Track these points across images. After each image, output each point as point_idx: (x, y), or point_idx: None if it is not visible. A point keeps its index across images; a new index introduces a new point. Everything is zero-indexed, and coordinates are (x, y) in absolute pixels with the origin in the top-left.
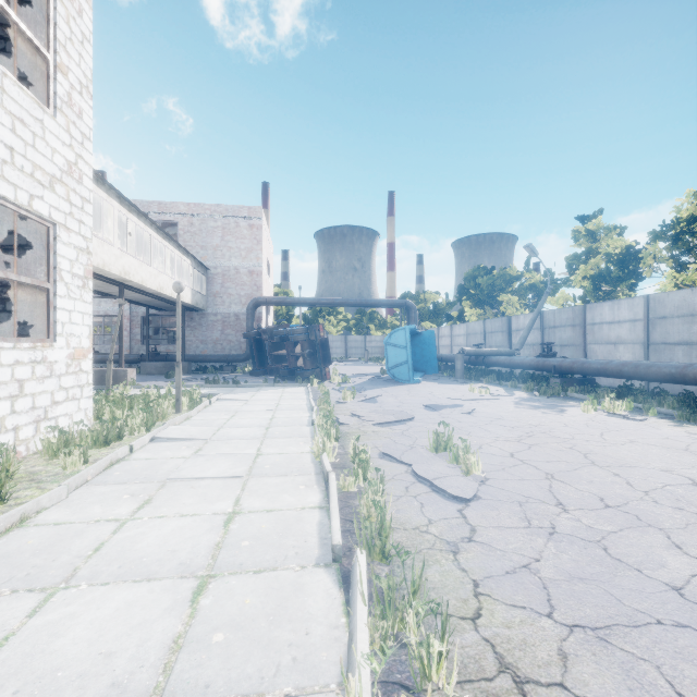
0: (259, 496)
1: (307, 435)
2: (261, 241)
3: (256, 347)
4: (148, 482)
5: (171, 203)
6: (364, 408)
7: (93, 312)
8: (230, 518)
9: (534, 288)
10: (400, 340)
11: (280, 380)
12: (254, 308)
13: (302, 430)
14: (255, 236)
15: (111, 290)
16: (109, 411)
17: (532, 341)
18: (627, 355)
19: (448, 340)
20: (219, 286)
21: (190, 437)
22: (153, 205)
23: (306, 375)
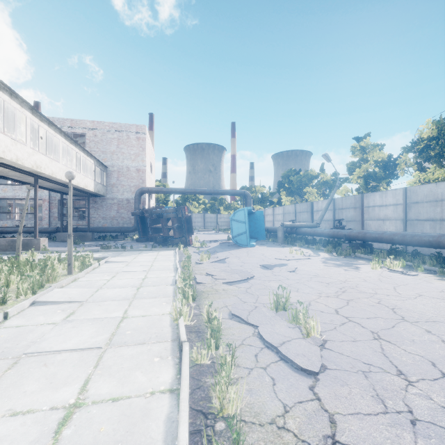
0: (111, 375)
1: (170, 294)
2: (145, 148)
3: (141, 222)
4: (1, 359)
5: (80, 120)
6: (216, 268)
7: (21, 196)
8: (67, 417)
9: (326, 183)
10: (241, 217)
11: (157, 245)
12: (140, 195)
13: (166, 290)
14: (141, 145)
15: (30, 180)
16: (4, 276)
17: (327, 218)
18: (392, 227)
19: (271, 217)
20: (115, 180)
21: (68, 299)
22: (66, 121)
23: (175, 241)
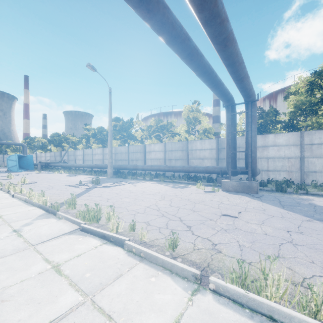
0: None
1: None
2: None
3: None
4: None
5: None
6: None
7: None
8: None
9: (74, 142)
10: (13, 158)
11: None
12: None
13: None
14: None
15: None
16: None
17: (66, 159)
18: (81, 162)
19: (44, 158)
20: None
21: None
22: None
23: None
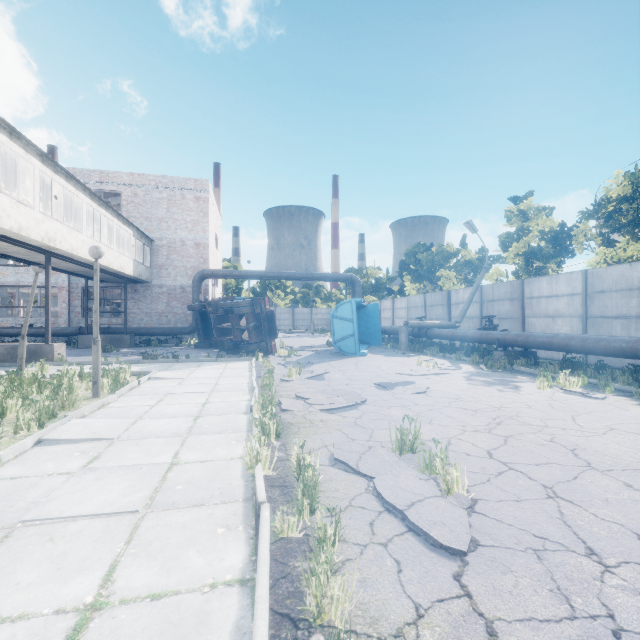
0: (150, 556)
1: (242, 428)
2: (208, 213)
3: (201, 320)
4: None
5: (113, 172)
6: (310, 388)
7: (28, 282)
8: (80, 626)
9: (470, 264)
10: (346, 313)
11: (225, 354)
12: (200, 281)
13: (237, 421)
14: (201, 209)
15: (39, 258)
16: None
17: (471, 314)
18: (565, 328)
19: (390, 313)
20: (164, 258)
21: (91, 436)
22: (94, 174)
23: (251, 348)
